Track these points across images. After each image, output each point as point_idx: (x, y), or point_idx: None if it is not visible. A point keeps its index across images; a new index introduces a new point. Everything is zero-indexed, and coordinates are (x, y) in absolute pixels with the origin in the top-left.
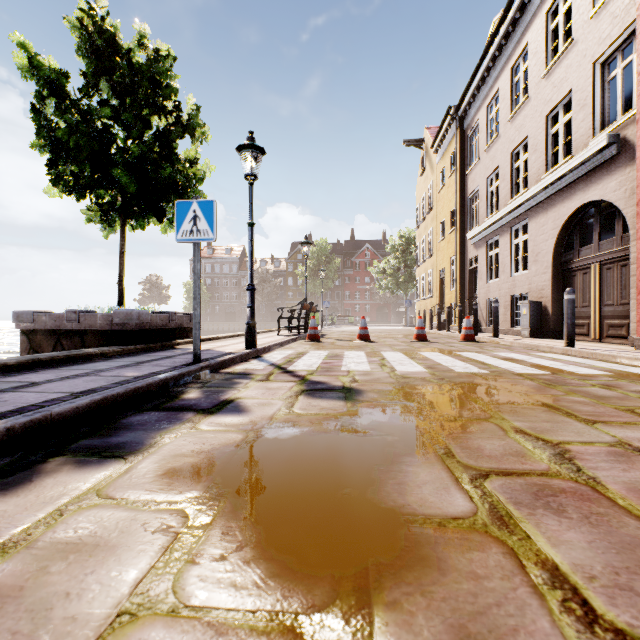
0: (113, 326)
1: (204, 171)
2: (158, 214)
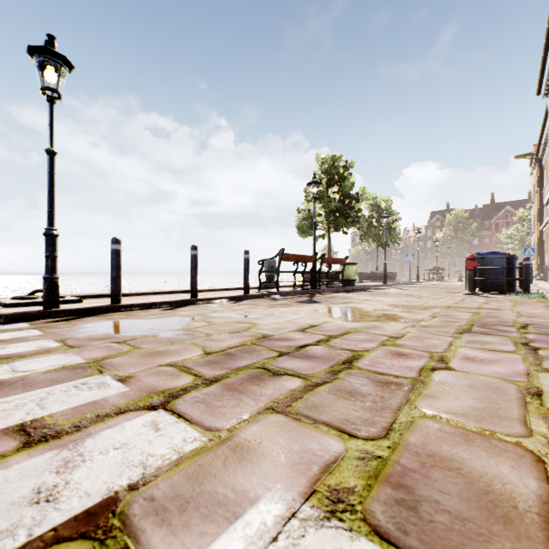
0: (382, 276)
1: (398, 227)
2: (388, 246)
